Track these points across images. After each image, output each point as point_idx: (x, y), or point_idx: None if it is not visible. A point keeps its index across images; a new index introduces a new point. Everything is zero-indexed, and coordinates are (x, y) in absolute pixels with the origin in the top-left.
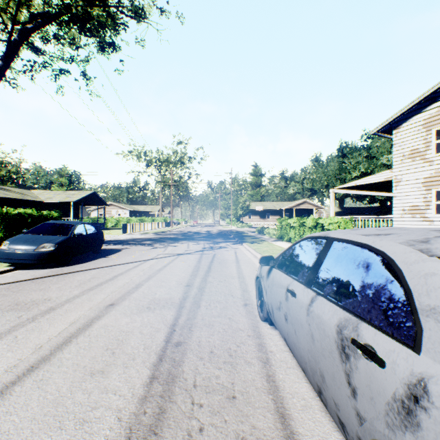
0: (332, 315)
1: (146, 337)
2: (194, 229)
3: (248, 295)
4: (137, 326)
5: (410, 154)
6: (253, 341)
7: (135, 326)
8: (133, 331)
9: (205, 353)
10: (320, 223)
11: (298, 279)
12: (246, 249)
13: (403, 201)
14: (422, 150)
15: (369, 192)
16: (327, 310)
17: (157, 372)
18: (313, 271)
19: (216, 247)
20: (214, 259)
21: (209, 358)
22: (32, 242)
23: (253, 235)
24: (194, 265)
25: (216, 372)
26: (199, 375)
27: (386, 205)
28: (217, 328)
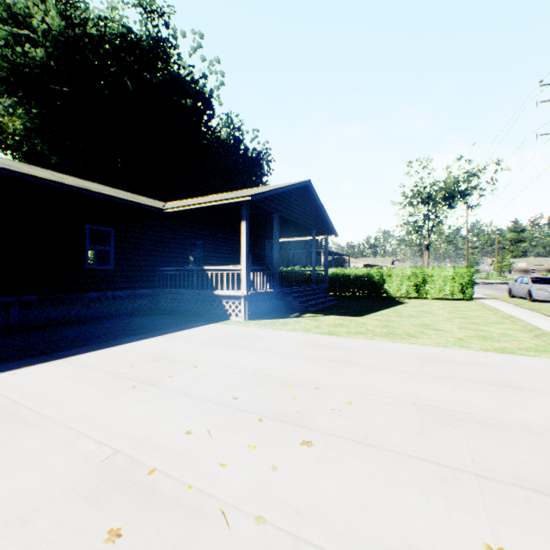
0: None
1: None
2: None
3: None
4: None
5: None
6: None
7: None
8: None
9: None
10: None
11: None
12: None
13: None
14: None
15: None
16: None
17: None
18: None
19: None
20: None
21: None
22: None
23: None
24: None
25: None
26: None
27: None
28: None
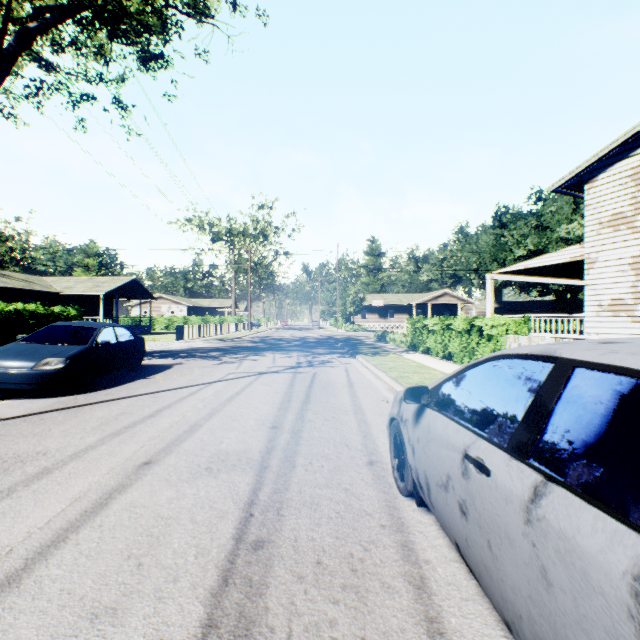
0: (608, 543)
1: (202, 529)
2: (282, 333)
3: (373, 444)
4: (186, 507)
5: (611, 220)
6: (391, 538)
7: (184, 507)
8: (178, 516)
9: (306, 564)
10: (476, 326)
11: (488, 437)
12: (362, 364)
13: (600, 292)
14: (629, 214)
15: (544, 279)
16: (589, 526)
17: (218, 613)
18: (528, 425)
19: (316, 361)
20: (314, 381)
21: (314, 577)
22: (29, 355)
23: (370, 343)
24: (283, 390)
25: (330, 612)
26: (298, 617)
27: (564, 298)
28: (326, 510)
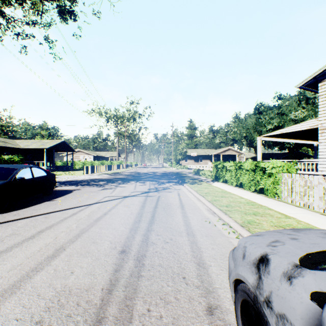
0: None
1: None
2: (143, 170)
3: (208, 277)
4: None
5: None
6: None
7: None
8: None
9: None
10: (259, 167)
11: None
12: (188, 190)
13: None
14: None
15: (289, 140)
16: None
17: None
18: None
19: (160, 188)
20: (158, 203)
21: None
22: None
23: (191, 176)
24: (137, 211)
25: None
26: None
27: (293, 151)
28: None
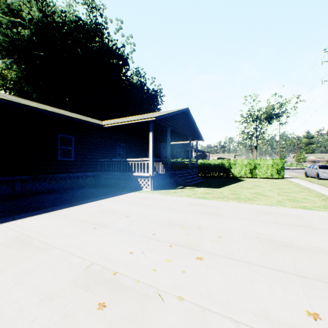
0: None
1: None
2: None
3: None
4: None
5: None
6: None
7: None
8: None
9: None
10: None
11: None
12: None
13: None
14: None
15: None
16: None
17: None
18: None
19: None
20: None
21: None
22: None
23: None
24: None
25: None
26: None
27: None
28: None
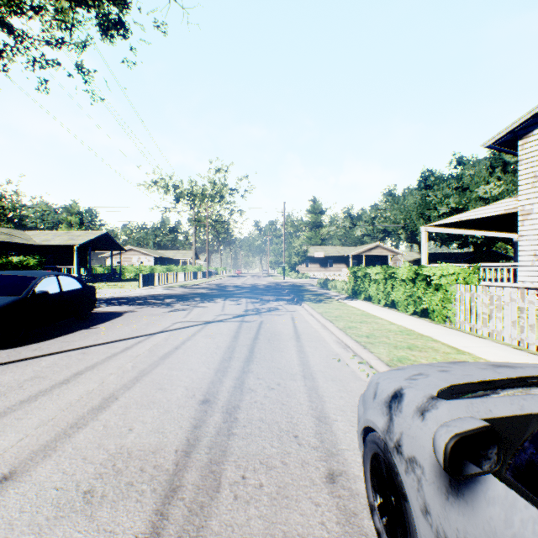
0: None
1: None
2: (235, 281)
3: (331, 435)
4: None
5: None
6: None
7: None
8: None
9: None
10: (422, 275)
11: None
12: (308, 312)
13: (535, 242)
14: None
15: (473, 232)
16: None
17: None
18: None
19: (263, 308)
20: (259, 332)
21: None
22: None
23: (314, 290)
24: (226, 344)
25: None
26: None
27: (481, 250)
28: None
